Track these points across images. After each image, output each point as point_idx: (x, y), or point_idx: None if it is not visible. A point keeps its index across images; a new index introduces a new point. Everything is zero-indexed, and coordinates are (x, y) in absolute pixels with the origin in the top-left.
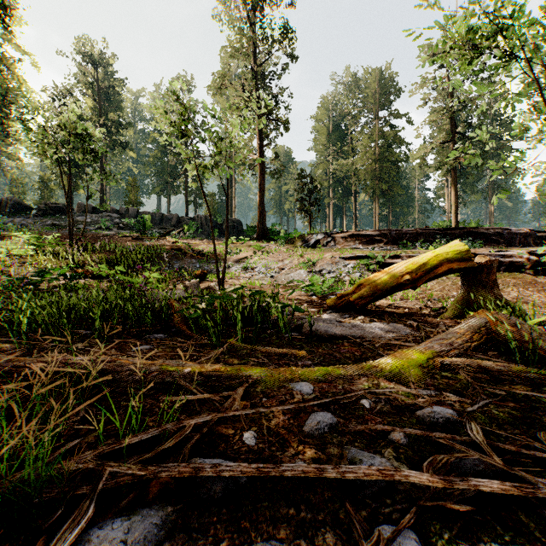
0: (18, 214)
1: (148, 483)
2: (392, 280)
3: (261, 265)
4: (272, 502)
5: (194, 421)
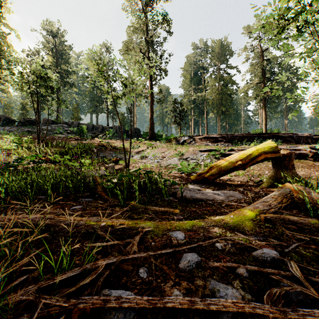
0: (7, 125)
1: (71, 309)
2: (231, 164)
3: (151, 155)
4: None
5: (105, 262)
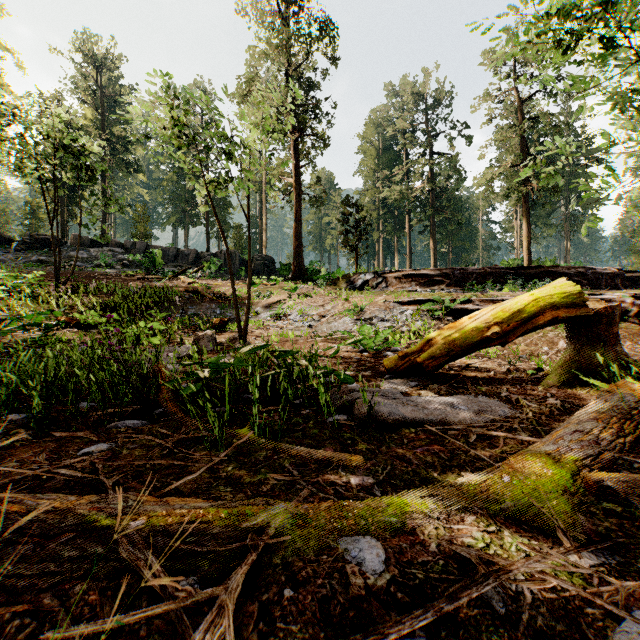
0: None
1: None
2: (475, 333)
3: (297, 312)
4: None
5: None
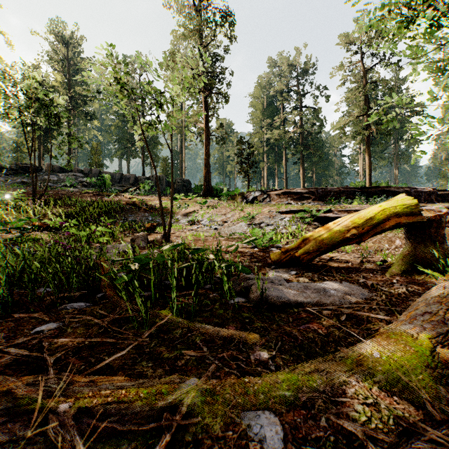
0: None
1: None
2: (338, 234)
3: (206, 218)
4: None
5: None
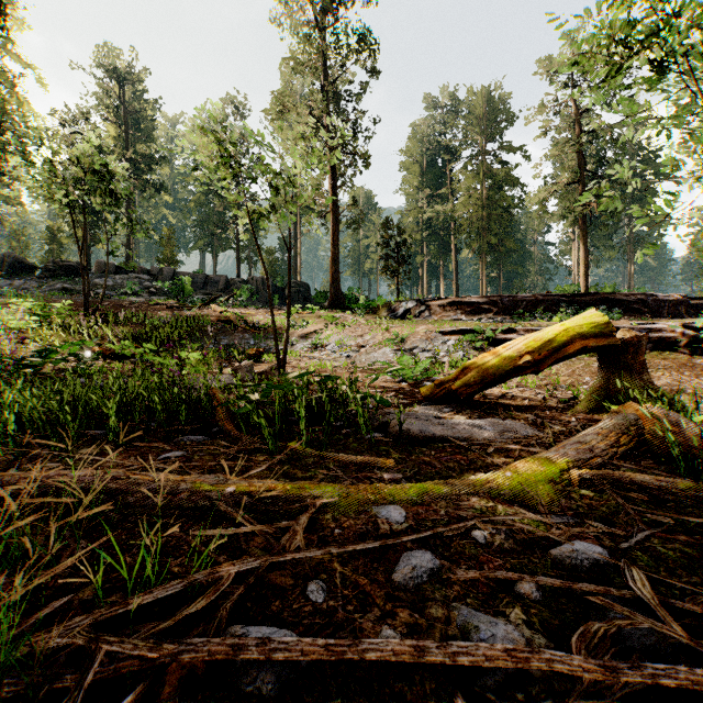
0: (18, 275)
1: (164, 666)
2: (508, 362)
3: (334, 342)
4: (348, 698)
5: (235, 569)
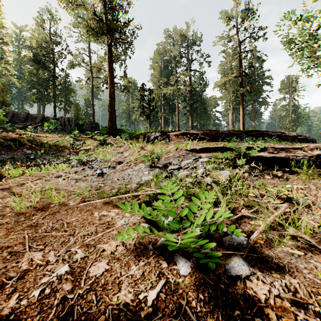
0: None
1: None
2: None
3: (100, 157)
4: None
5: None
